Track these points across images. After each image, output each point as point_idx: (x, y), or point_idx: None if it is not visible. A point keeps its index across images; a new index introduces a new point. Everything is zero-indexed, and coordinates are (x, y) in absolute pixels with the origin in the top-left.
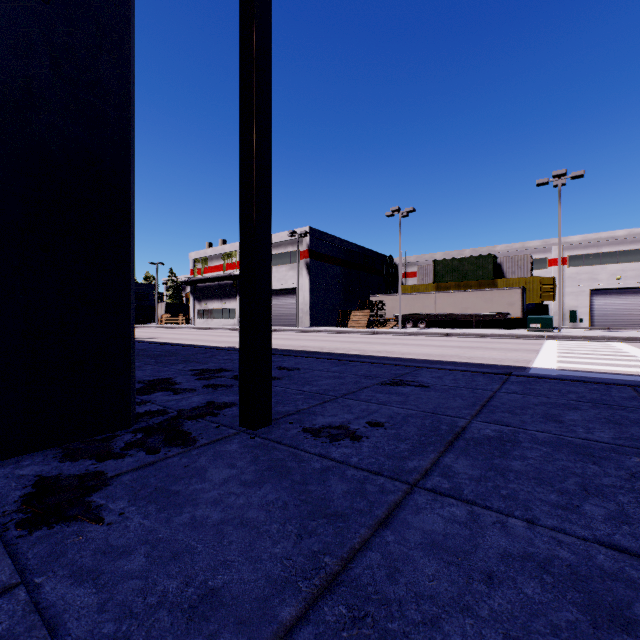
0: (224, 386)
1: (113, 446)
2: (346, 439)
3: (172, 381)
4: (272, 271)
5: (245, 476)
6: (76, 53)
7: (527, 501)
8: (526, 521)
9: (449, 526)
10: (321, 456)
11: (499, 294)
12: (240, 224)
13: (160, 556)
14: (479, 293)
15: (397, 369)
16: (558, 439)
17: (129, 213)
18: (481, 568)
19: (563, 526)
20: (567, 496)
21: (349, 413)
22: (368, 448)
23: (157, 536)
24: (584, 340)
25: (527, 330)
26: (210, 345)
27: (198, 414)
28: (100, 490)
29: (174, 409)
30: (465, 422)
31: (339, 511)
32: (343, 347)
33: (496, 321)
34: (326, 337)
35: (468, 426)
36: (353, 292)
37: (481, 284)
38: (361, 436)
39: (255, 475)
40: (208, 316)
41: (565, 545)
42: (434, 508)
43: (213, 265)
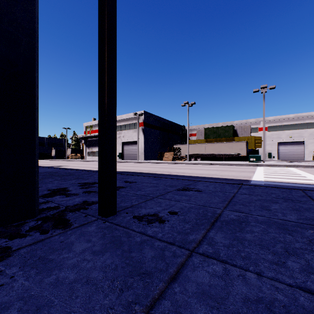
0: (94, 192)
1: (21, 229)
2: (156, 222)
3: (67, 189)
4: (125, 132)
5: (95, 247)
6: (0, 2)
7: (256, 260)
8: (256, 274)
9: (212, 279)
10: (141, 233)
11: (235, 144)
12: (98, 103)
13: (28, 310)
14: (226, 144)
15: (186, 182)
16: (269, 220)
17: (34, 96)
18: (232, 310)
19: (277, 276)
20: (277, 256)
21: (159, 206)
22: (168, 227)
23: (30, 293)
24: (275, 166)
25: (249, 162)
26: (92, 169)
27: (76, 208)
28: (4, 260)
29: (64, 205)
30: (220, 211)
31: (148, 270)
32: (160, 170)
33: (234, 157)
34: (152, 165)
35: (222, 213)
36: (165, 143)
37: (227, 139)
38: (165, 220)
39: (101, 247)
40: (93, 155)
41: (280, 290)
42: (203, 266)
43: (95, 129)
